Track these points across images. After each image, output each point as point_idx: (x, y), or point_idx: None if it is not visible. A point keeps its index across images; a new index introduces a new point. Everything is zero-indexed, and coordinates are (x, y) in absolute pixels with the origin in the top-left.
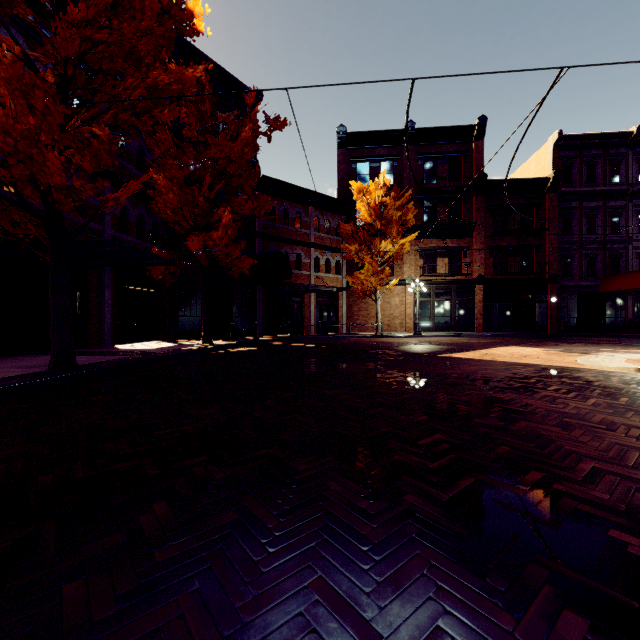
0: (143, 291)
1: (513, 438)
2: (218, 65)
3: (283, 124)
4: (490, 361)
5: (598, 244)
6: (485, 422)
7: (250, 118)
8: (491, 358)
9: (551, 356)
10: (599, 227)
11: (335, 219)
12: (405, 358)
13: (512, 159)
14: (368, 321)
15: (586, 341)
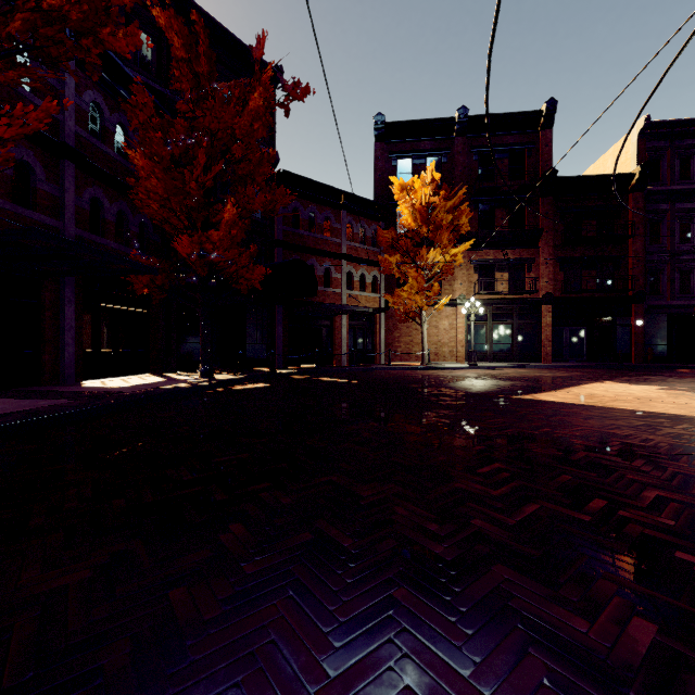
0: (126, 310)
1: None
2: (226, 29)
3: (305, 92)
4: (605, 409)
5: (694, 255)
6: None
7: (259, 78)
8: (599, 403)
9: (682, 399)
10: (694, 234)
11: (372, 226)
12: (475, 402)
13: (647, 100)
14: (411, 349)
15: (694, 375)
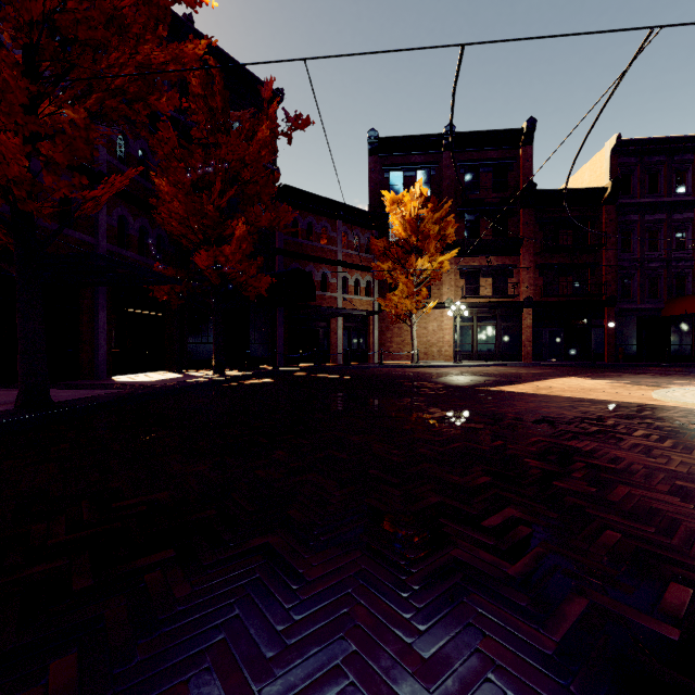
0: (146, 314)
1: (618, 515)
2: (233, 59)
3: (306, 123)
4: (549, 396)
5: (661, 262)
6: (570, 487)
7: (267, 114)
8: (549, 392)
9: (619, 390)
10: (662, 243)
11: (365, 234)
12: (448, 392)
13: (577, 155)
14: (402, 349)
15: (651, 371)
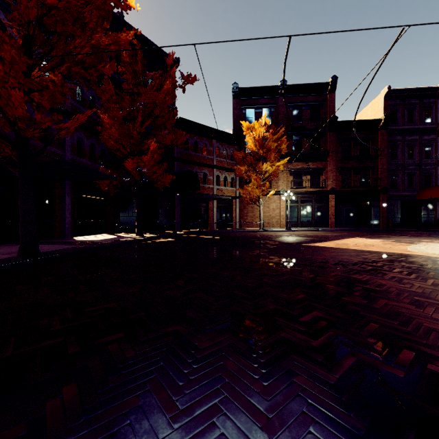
0: (94, 198)
1: (378, 315)
2: (148, 39)
3: (194, 79)
4: (344, 249)
5: (416, 166)
6: (351, 300)
7: (170, 74)
8: (344, 247)
9: (387, 245)
10: (416, 154)
11: (231, 148)
12: (281, 246)
13: (361, 101)
14: (254, 220)
15: (409, 234)
